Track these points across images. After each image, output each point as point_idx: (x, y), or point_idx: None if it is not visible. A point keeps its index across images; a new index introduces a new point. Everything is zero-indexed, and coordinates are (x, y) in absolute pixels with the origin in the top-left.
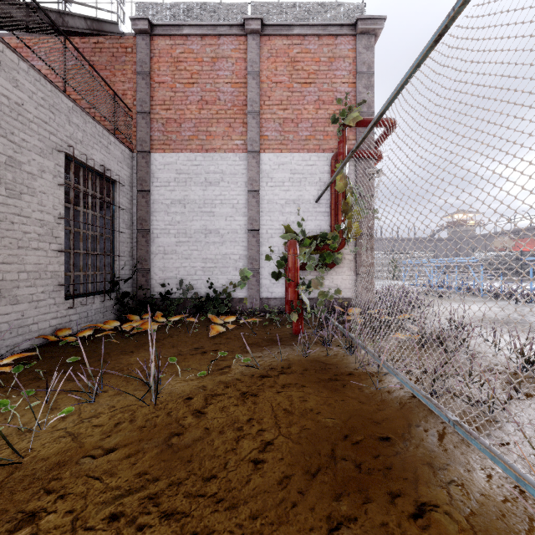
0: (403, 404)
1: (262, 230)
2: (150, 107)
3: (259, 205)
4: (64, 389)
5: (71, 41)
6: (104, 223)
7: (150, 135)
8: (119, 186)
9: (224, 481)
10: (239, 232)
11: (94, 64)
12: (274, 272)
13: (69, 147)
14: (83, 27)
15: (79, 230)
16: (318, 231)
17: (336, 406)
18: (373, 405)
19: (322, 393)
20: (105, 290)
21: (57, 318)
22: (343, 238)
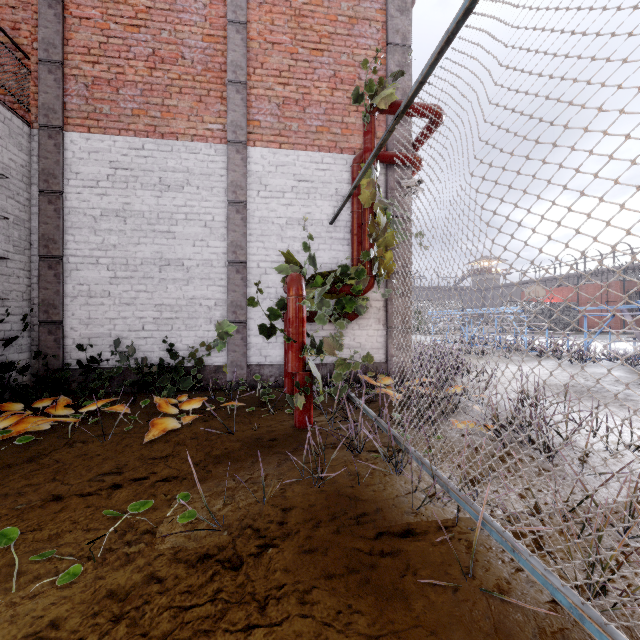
0: None
1: (252, 262)
2: (64, 55)
3: (246, 224)
4: None
5: None
6: None
7: (62, 100)
8: None
9: None
10: (215, 265)
11: None
12: (263, 326)
13: None
14: None
15: None
16: (333, 266)
17: None
18: None
19: (357, 618)
20: None
21: None
22: (372, 275)
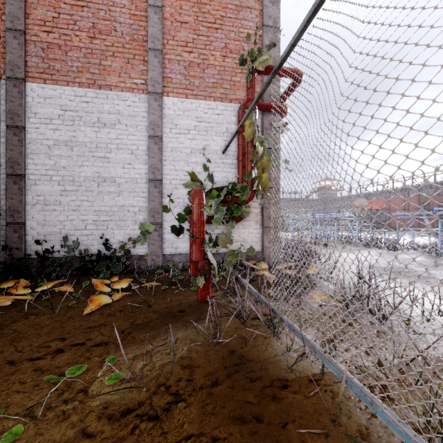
0: None
1: (166, 180)
2: (26, 26)
3: (162, 152)
4: None
5: None
6: None
7: (24, 59)
8: None
9: None
10: (139, 182)
11: None
12: (174, 227)
13: None
14: None
15: None
16: (225, 183)
17: None
18: None
19: None
20: None
21: None
22: (252, 190)
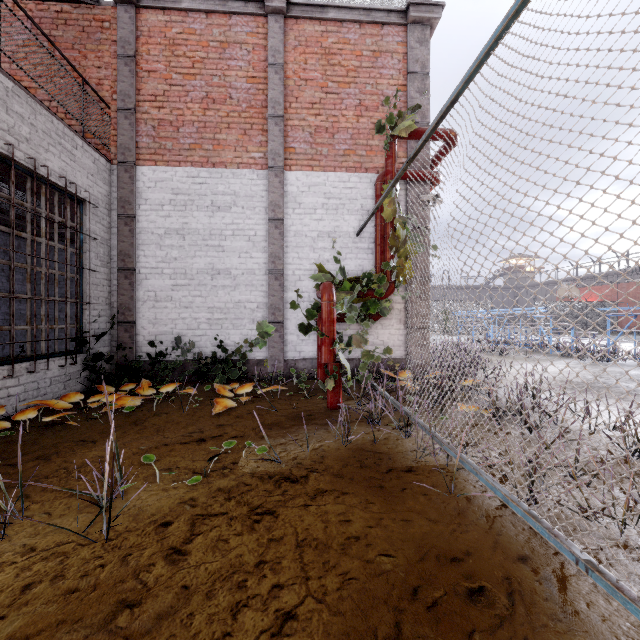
0: (492, 520)
1: (288, 270)
2: (136, 103)
3: (284, 238)
4: None
5: None
6: (66, 257)
7: (135, 140)
8: (89, 208)
9: None
10: (257, 273)
11: (57, 41)
12: (302, 326)
13: (7, 145)
14: None
15: (25, 265)
16: (359, 272)
17: (394, 529)
18: (448, 524)
19: (372, 505)
20: (69, 350)
21: None
22: (392, 281)
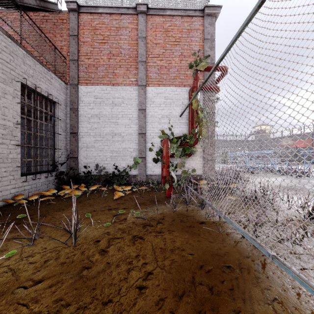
0: (237, 242)
1: (147, 133)
2: (78, 57)
3: (145, 118)
4: (13, 236)
5: (25, 11)
6: (48, 128)
7: (77, 74)
8: (57, 105)
9: (117, 304)
10: (133, 135)
11: (42, 29)
12: (154, 159)
13: (24, 79)
14: (34, 4)
15: (31, 132)
16: (181, 134)
17: (194, 245)
18: (217, 243)
19: (185, 236)
20: (49, 170)
21: (15, 188)
22: (197, 138)
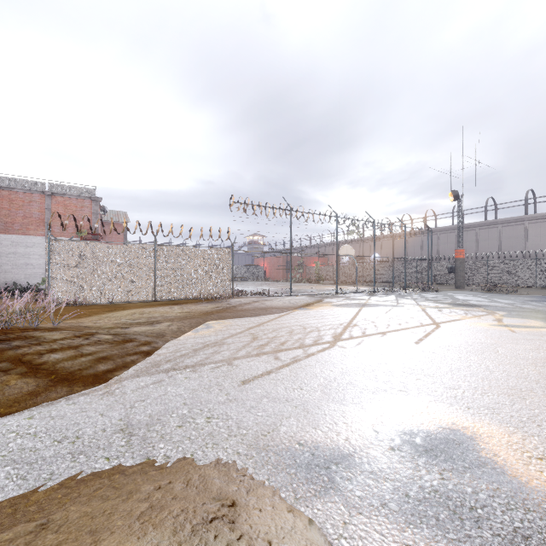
0: None
1: None
2: None
3: None
4: None
5: None
6: None
7: None
8: None
9: None
10: (42, 265)
11: None
12: None
13: None
14: None
15: None
16: None
17: None
18: None
19: None
20: None
21: None
22: None
